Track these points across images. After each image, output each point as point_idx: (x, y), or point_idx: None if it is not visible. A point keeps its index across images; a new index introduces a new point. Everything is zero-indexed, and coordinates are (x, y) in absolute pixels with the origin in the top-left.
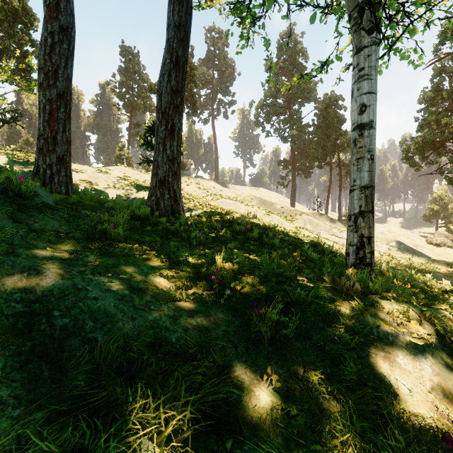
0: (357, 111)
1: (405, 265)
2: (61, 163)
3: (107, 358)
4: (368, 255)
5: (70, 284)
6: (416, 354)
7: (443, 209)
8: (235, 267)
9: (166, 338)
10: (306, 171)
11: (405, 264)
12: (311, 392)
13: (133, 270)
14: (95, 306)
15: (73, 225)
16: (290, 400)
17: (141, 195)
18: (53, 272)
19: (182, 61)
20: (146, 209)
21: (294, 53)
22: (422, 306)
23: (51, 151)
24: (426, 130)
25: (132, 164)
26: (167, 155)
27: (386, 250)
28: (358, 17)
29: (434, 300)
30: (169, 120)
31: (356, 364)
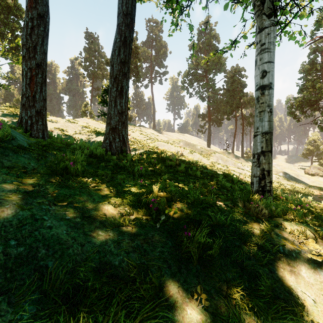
0: (259, 76)
1: (290, 189)
2: (39, 115)
3: (56, 285)
4: (268, 184)
5: (29, 214)
6: (316, 268)
7: (316, 149)
8: (168, 195)
9: (110, 262)
10: (218, 122)
11: (290, 189)
12: (234, 307)
13: (86, 200)
14: (49, 235)
15: (42, 162)
16: (217, 318)
17: (99, 139)
18: (15, 204)
19: (129, 40)
20: (101, 149)
21: (209, 37)
22: (316, 226)
23: (31, 106)
24: (305, 92)
25: (94, 117)
26: (117, 109)
27: (276, 178)
28: (260, 5)
29: (320, 219)
30: (119, 84)
31: (268, 278)
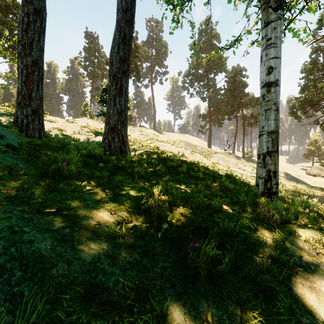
0: (265, 72)
1: (292, 190)
2: (35, 114)
3: (31, 320)
4: (274, 186)
5: (6, 226)
6: None
7: (318, 149)
8: (170, 199)
9: (103, 284)
10: (219, 122)
11: (292, 189)
12: None
13: (78, 206)
14: (28, 251)
15: (32, 163)
16: None
17: (99, 139)
18: None
19: (128, 37)
20: (100, 149)
21: (210, 37)
22: None
23: (27, 105)
24: (306, 92)
25: (93, 117)
26: (117, 108)
27: None
28: None
29: None
30: (118, 82)
31: (287, 296)
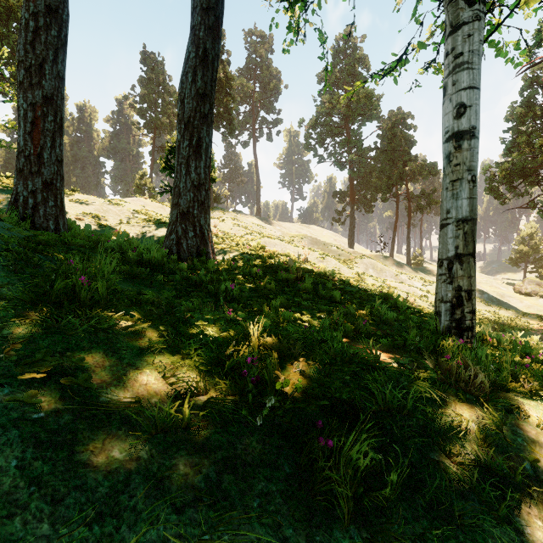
0: (452, 114)
1: (491, 319)
2: (49, 190)
3: None
4: (468, 315)
5: None
6: None
7: (533, 250)
8: (282, 344)
9: None
10: (367, 205)
11: (491, 319)
12: None
13: (100, 362)
14: None
15: (24, 277)
16: None
17: (162, 232)
18: None
19: (212, 55)
20: (161, 250)
21: (352, 61)
22: None
23: (34, 174)
24: (515, 154)
25: (156, 196)
26: (191, 179)
27: None
28: None
29: None
30: (194, 133)
31: None
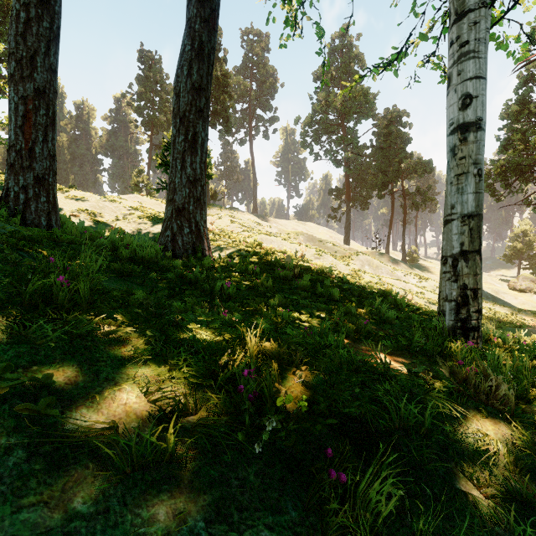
0: (457, 105)
1: (487, 316)
2: (41, 185)
3: None
4: (474, 315)
5: None
6: None
7: (527, 247)
8: (282, 350)
9: None
10: (362, 202)
11: (487, 315)
12: None
13: (73, 377)
14: None
15: None
16: None
17: (158, 229)
18: None
19: (208, 48)
20: (156, 247)
21: (348, 59)
22: None
23: (26, 168)
24: (510, 151)
25: (153, 193)
26: (187, 175)
27: None
28: None
29: None
30: (190, 128)
31: None
